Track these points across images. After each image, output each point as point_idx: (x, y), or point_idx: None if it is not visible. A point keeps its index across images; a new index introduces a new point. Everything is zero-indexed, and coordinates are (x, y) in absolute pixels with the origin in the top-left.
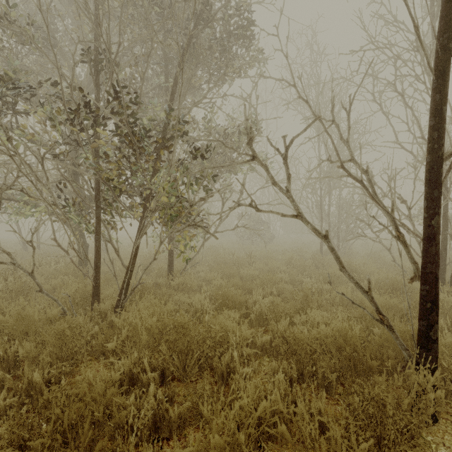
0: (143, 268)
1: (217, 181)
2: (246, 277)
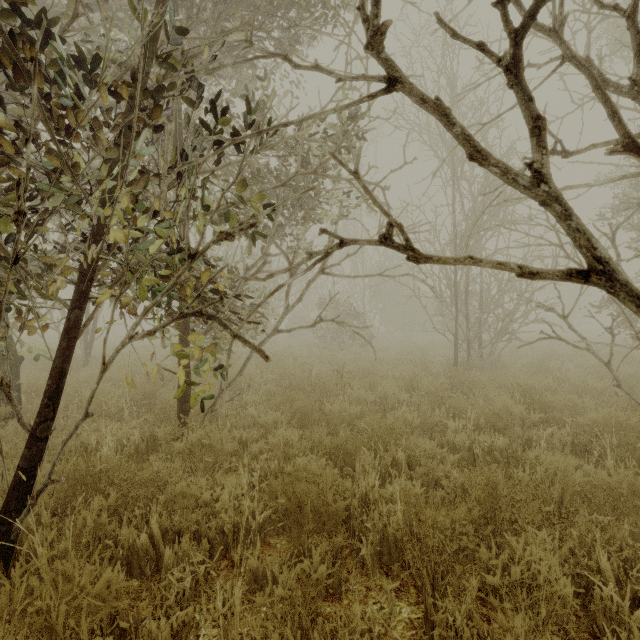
0: (135, 400)
1: (281, 231)
2: (338, 418)
